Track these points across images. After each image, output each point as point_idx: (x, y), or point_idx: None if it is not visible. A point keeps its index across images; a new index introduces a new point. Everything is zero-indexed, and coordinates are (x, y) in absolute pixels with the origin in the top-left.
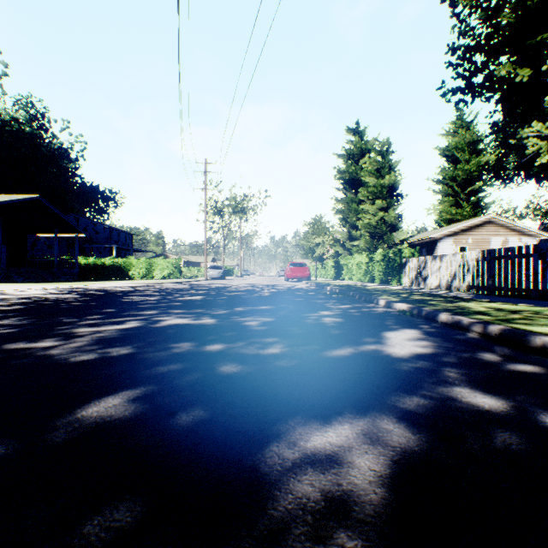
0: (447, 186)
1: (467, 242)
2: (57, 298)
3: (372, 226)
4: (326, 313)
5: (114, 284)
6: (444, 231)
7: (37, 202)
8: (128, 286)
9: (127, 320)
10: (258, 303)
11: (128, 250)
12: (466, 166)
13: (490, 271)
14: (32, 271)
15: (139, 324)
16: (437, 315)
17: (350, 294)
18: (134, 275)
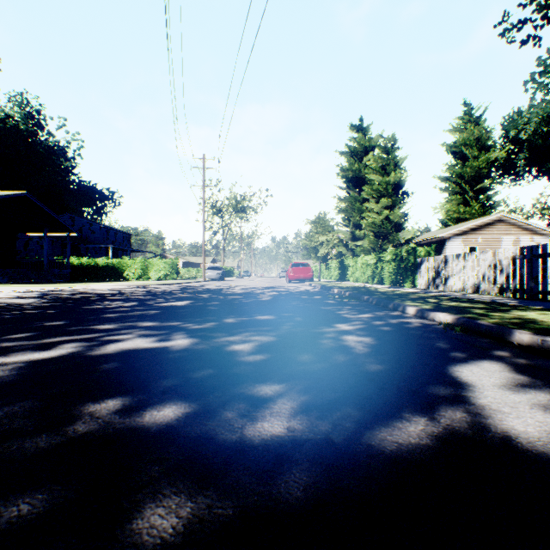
0: (454, 183)
1: (477, 242)
2: (15, 304)
3: (376, 225)
4: (345, 328)
5: (101, 286)
6: (453, 230)
7: (24, 199)
8: (115, 288)
9: (61, 342)
10: (255, 311)
11: (126, 250)
12: (474, 163)
13: (531, 271)
14: (18, 272)
15: (74, 349)
16: (511, 334)
17: (364, 298)
18: (129, 276)
